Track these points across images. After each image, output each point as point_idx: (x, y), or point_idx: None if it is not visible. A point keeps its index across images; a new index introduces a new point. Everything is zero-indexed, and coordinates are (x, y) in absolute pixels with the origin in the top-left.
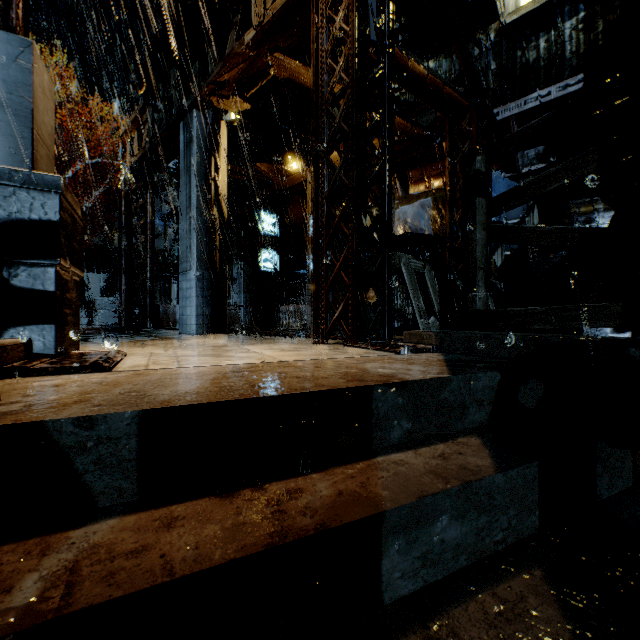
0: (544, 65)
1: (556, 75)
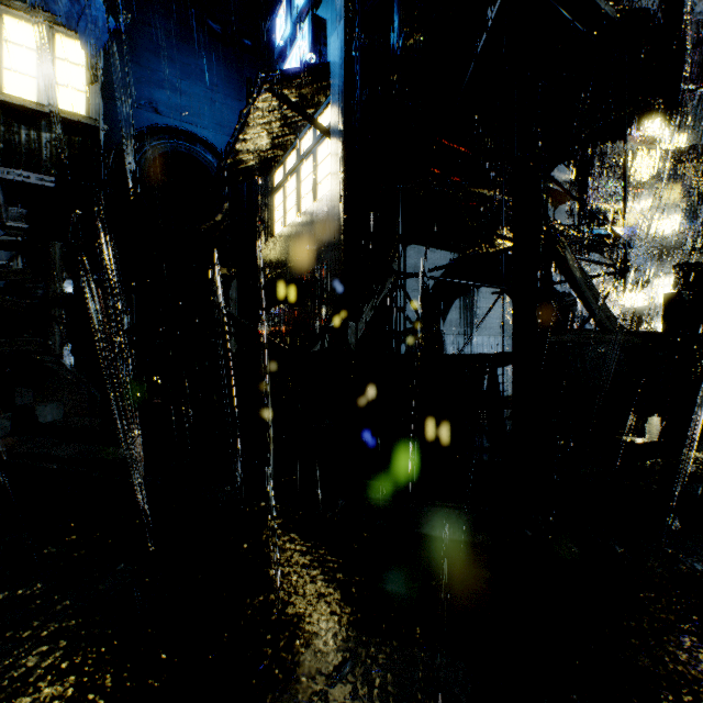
0: (26, 153)
1: (36, 167)
